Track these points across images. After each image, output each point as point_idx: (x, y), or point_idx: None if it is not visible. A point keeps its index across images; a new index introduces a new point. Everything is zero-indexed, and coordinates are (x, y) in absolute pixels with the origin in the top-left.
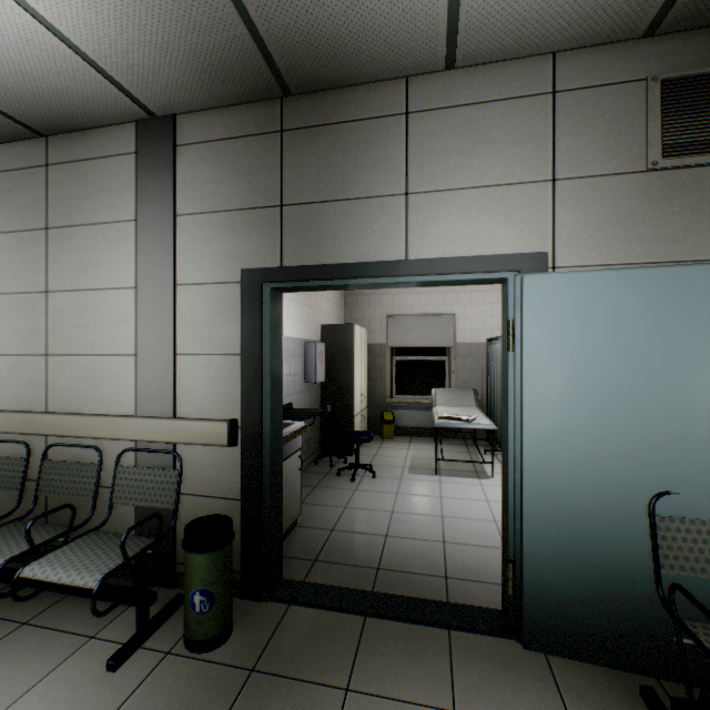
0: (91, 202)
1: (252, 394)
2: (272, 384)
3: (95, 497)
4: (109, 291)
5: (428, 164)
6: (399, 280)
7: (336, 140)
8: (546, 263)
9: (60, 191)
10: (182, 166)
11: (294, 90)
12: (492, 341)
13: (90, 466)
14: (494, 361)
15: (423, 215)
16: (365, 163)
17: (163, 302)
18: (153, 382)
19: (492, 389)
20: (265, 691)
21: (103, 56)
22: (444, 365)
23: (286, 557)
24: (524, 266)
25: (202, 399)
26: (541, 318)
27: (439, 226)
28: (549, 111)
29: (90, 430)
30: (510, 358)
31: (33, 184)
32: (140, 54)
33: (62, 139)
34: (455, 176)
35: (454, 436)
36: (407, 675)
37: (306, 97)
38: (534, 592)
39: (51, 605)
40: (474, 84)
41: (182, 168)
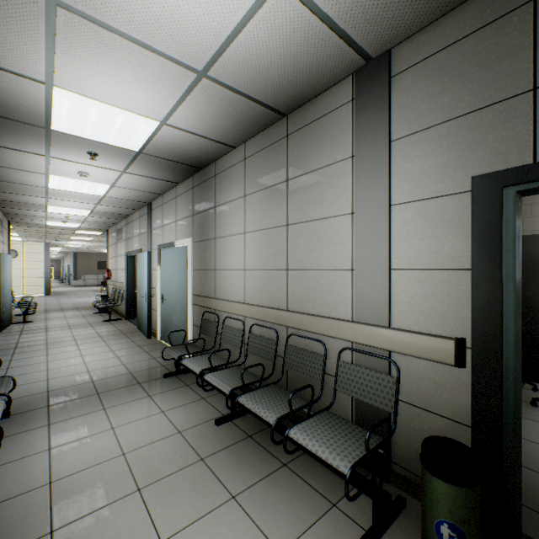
0: (316, 153)
1: (486, 313)
2: (515, 304)
3: (322, 381)
4: (329, 219)
5: None
6: None
7: None
8: None
9: (295, 151)
10: (396, 95)
11: None
12: None
13: (317, 355)
14: None
15: None
16: None
17: (378, 222)
18: (368, 293)
19: None
20: None
21: (344, 13)
22: None
23: None
24: None
25: (418, 313)
26: None
27: None
28: None
29: (316, 328)
30: None
31: (279, 152)
32: None
33: (296, 113)
34: None
35: None
36: None
37: None
38: None
39: (297, 455)
40: None
41: (396, 96)
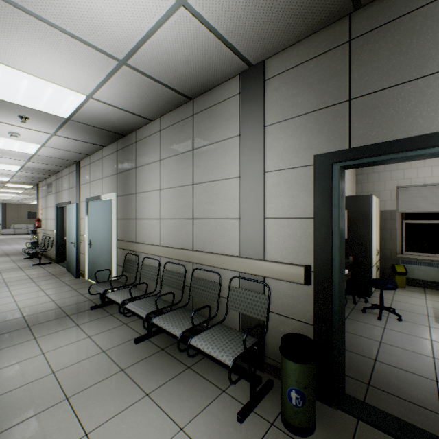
0: (214, 130)
1: (323, 248)
2: (339, 241)
3: (218, 302)
4: (224, 180)
5: None
6: None
7: (409, 27)
8: None
9: (199, 128)
10: (268, 93)
11: (364, 1)
12: None
13: (215, 283)
14: None
15: None
16: None
17: (256, 184)
18: (250, 236)
19: None
20: None
21: (230, 32)
22: None
23: None
24: None
25: (282, 249)
26: None
27: None
28: None
29: (214, 263)
30: None
31: (187, 127)
32: (252, 21)
33: (200, 98)
34: None
35: None
36: None
37: (374, 3)
38: None
39: (199, 360)
40: None
41: (268, 94)
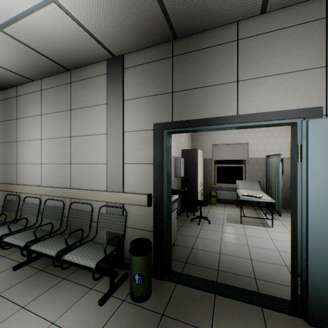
0: (88, 97)
1: (158, 182)
2: (167, 177)
3: (90, 226)
4: (95, 135)
5: (249, 65)
6: (233, 125)
7: (200, 58)
8: (321, 112)
9: (76, 93)
10: (126, 78)
11: (179, 36)
12: (269, 156)
13: (88, 212)
14: (270, 167)
15: (246, 91)
16: (215, 68)
17: (118, 140)
18: (114, 176)
19: (269, 181)
20: (170, 326)
21: (96, 30)
22: (242, 169)
23: (172, 259)
24: (307, 115)
25: (135, 184)
26: (320, 143)
27: (256, 96)
28: (323, 28)
29: (88, 196)
30: (298, 165)
31: (65, 91)
32: (111, 28)
33: (76, 71)
34: (265, 70)
35: (247, 204)
36: None
37: (184, 38)
38: (315, 295)
39: (74, 271)
40: (276, 20)
41: (126, 78)
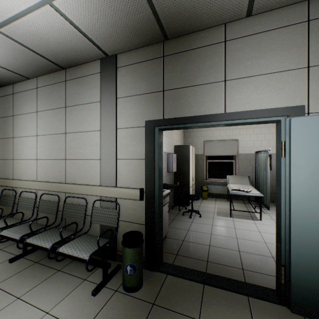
0: (82, 95)
1: (150, 177)
2: (159, 172)
3: (84, 219)
4: (89, 132)
5: (236, 65)
6: (221, 123)
7: (189, 58)
8: (304, 111)
9: (70, 91)
10: (119, 77)
11: (169, 37)
12: (258, 152)
13: (82, 206)
14: (259, 162)
15: (233, 90)
16: (203, 67)
17: (111, 136)
18: (107, 171)
19: (258, 176)
20: (160, 315)
21: (89, 31)
22: (232, 164)
23: (163, 251)
24: (290, 113)
25: (128, 179)
26: (302, 140)
27: (242, 95)
28: (305, 31)
29: (82, 191)
30: (282, 161)
31: (60, 89)
32: (104, 28)
33: (71, 69)
34: (251, 70)
35: (237, 198)
36: (228, 317)
37: (175, 39)
38: (297, 284)
39: (68, 263)
40: (261, 22)
41: (119, 77)
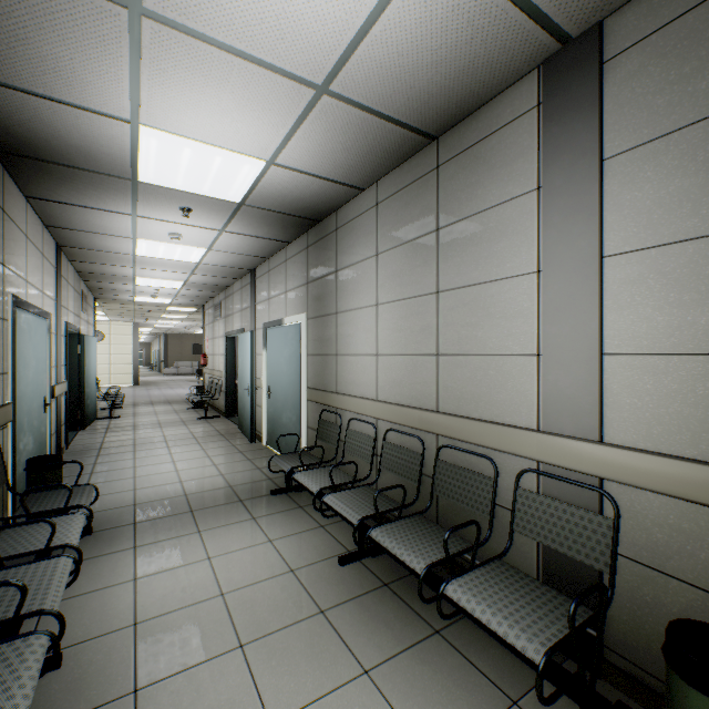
0: (481, 187)
1: None
2: None
3: (491, 516)
4: (501, 281)
5: None
6: None
7: None
8: None
9: (449, 188)
10: (611, 88)
11: None
12: None
13: (483, 478)
14: None
15: None
16: None
17: (581, 283)
18: (565, 390)
19: None
20: None
21: None
22: None
23: None
24: None
25: (651, 422)
26: None
27: None
28: None
29: (482, 438)
30: None
31: (425, 191)
32: None
33: (451, 134)
34: None
35: None
36: None
37: None
38: None
39: (454, 619)
40: None
41: (611, 90)
